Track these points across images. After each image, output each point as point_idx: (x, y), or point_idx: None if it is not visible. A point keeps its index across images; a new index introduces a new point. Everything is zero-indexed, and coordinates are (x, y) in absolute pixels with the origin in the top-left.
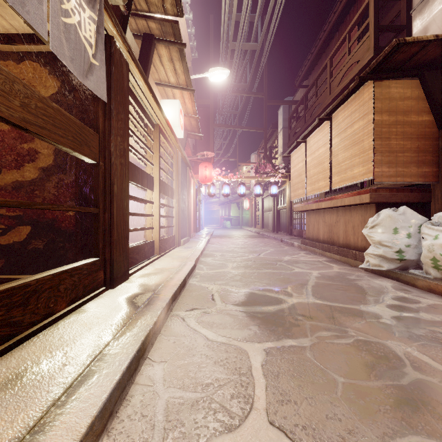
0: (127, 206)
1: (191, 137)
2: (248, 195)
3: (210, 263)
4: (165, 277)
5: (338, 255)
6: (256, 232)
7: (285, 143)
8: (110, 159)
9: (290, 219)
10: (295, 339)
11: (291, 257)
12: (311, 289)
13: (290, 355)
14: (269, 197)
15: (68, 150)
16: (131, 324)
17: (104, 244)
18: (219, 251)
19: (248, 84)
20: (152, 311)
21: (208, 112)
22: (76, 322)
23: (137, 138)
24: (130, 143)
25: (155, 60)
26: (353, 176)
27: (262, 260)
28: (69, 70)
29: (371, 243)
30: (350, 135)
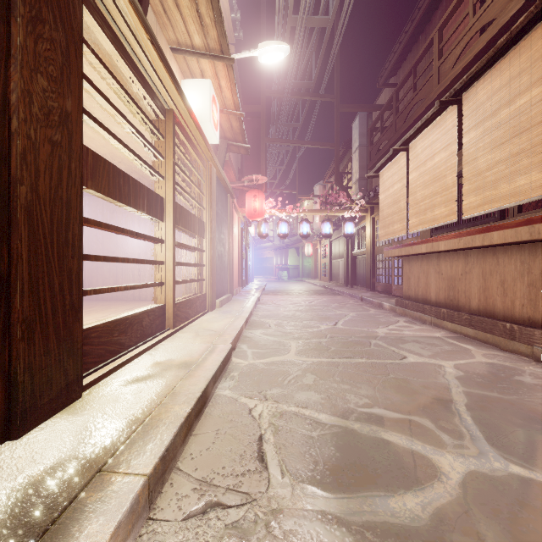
0: (76, 240)
1: (233, 151)
2: (311, 237)
3: (259, 341)
4: (161, 392)
5: (470, 328)
6: (323, 286)
7: (362, 167)
8: (7, 120)
9: (372, 269)
10: None
11: (387, 328)
12: (469, 416)
13: None
14: (340, 240)
15: None
16: None
17: None
18: (274, 317)
19: (313, 82)
20: None
21: (258, 123)
22: None
23: (122, 119)
24: (138, 152)
25: None
26: (514, 191)
27: (344, 334)
28: None
29: None
30: (507, 119)
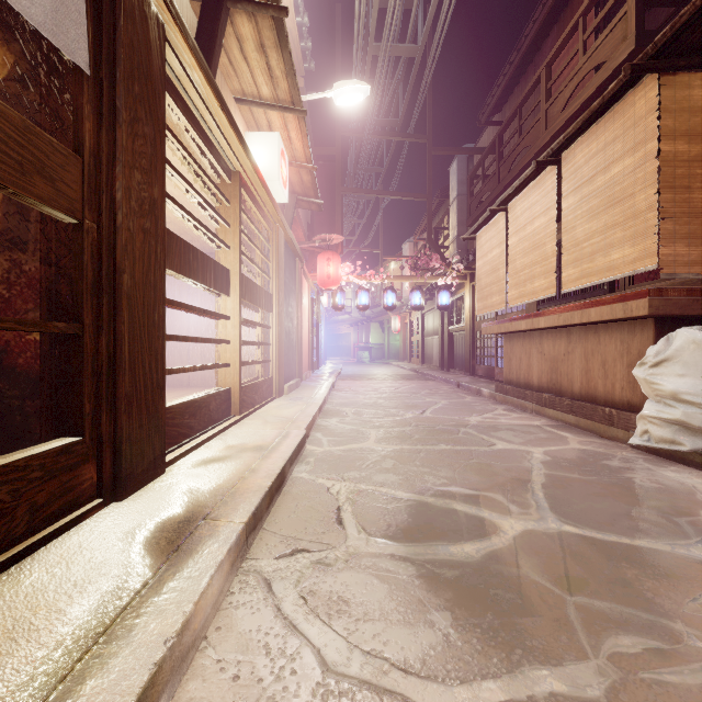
0: (160, 321)
1: (303, 207)
2: (399, 308)
3: (335, 430)
4: (241, 469)
5: (571, 414)
6: (413, 370)
7: (461, 222)
8: (113, 216)
9: (471, 349)
10: (556, 667)
11: (481, 417)
12: (542, 492)
13: None
14: (434, 312)
15: None
16: (115, 635)
17: (98, 405)
18: (352, 405)
19: (400, 120)
20: (187, 577)
21: (332, 168)
22: None
23: (191, 190)
24: (194, 212)
25: (232, 49)
26: (609, 266)
27: (431, 422)
28: (32, 30)
29: (650, 395)
30: (603, 187)
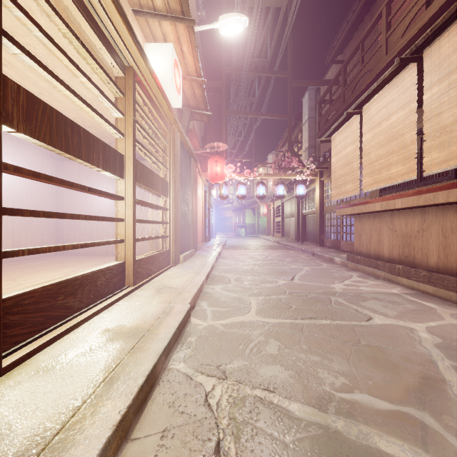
0: None
1: (196, 119)
2: (265, 199)
3: (219, 298)
4: (95, 377)
5: (429, 285)
6: (276, 241)
7: (311, 137)
8: None
9: (321, 227)
10: None
11: (343, 284)
12: None
13: None
14: (291, 201)
15: None
16: None
17: None
18: (234, 272)
19: (268, 60)
20: None
21: (219, 97)
22: None
23: (70, 64)
24: (106, 116)
25: None
26: None
27: (302, 290)
28: None
29: None
30: None
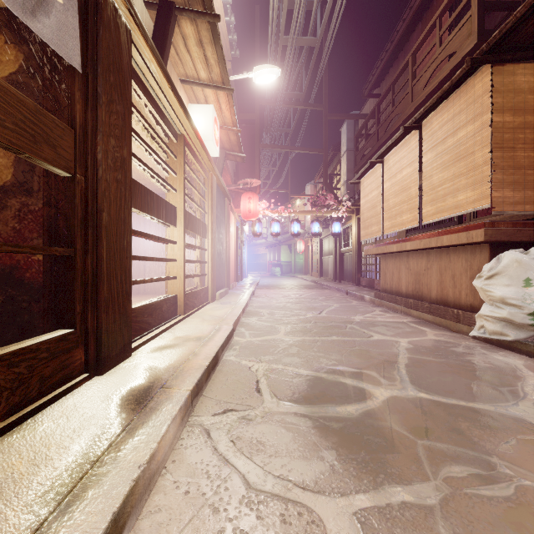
0: (128, 245)
1: (230, 159)
2: (303, 235)
3: (254, 326)
4: (186, 353)
5: (429, 314)
6: (313, 281)
7: (350, 170)
8: (95, 171)
9: (357, 265)
10: (407, 485)
11: (363, 316)
12: (405, 370)
13: (408, 532)
14: (329, 238)
15: (6, 146)
16: (105, 462)
17: (85, 306)
18: (267, 308)
19: (303, 93)
20: (151, 426)
21: (252, 129)
22: (3, 458)
23: (149, 149)
24: (149, 164)
25: (178, 44)
26: (456, 204)
27: (326, 320)
28: (36, 36)
29: (486, 300)
30: (452, 146)
